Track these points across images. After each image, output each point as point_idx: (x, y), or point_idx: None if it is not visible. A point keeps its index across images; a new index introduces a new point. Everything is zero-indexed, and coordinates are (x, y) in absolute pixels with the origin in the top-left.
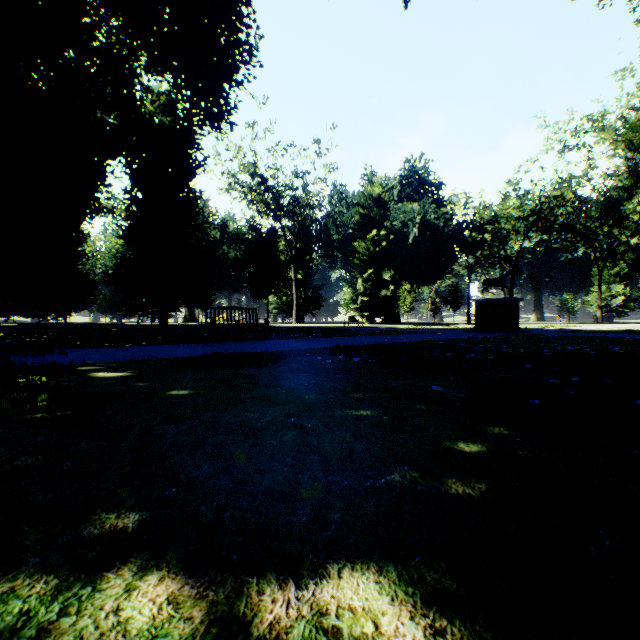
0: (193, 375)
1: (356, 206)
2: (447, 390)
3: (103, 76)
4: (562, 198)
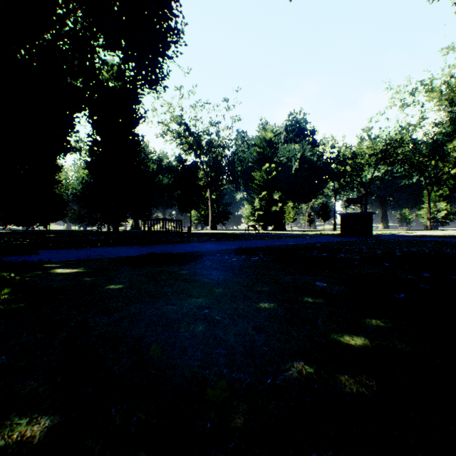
0: (130, 271)
1: (254, 146)
2: (327, 284)
3: (71, 52)
4: (402, 140)
